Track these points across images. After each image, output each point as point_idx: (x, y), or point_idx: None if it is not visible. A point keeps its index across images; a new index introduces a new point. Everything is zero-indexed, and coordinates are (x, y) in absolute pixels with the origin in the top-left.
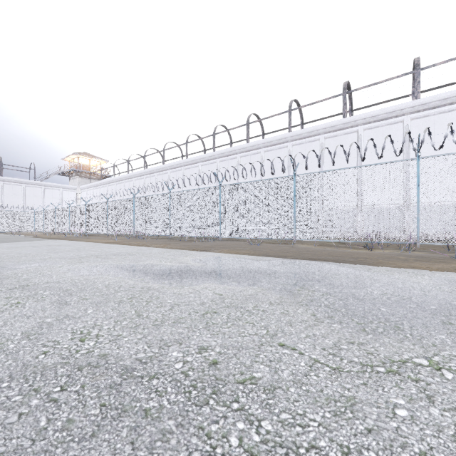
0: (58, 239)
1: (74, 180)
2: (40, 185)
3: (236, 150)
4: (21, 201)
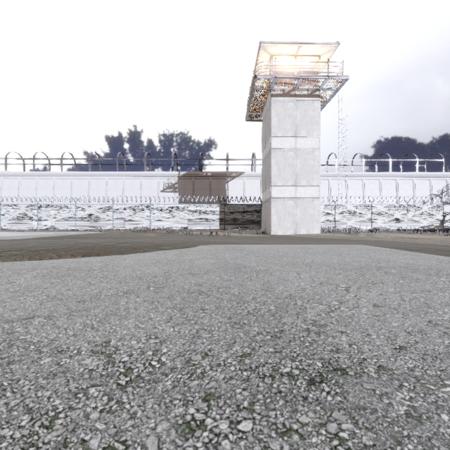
0: None
1: None
2: None
3: (52, 174)
4: None
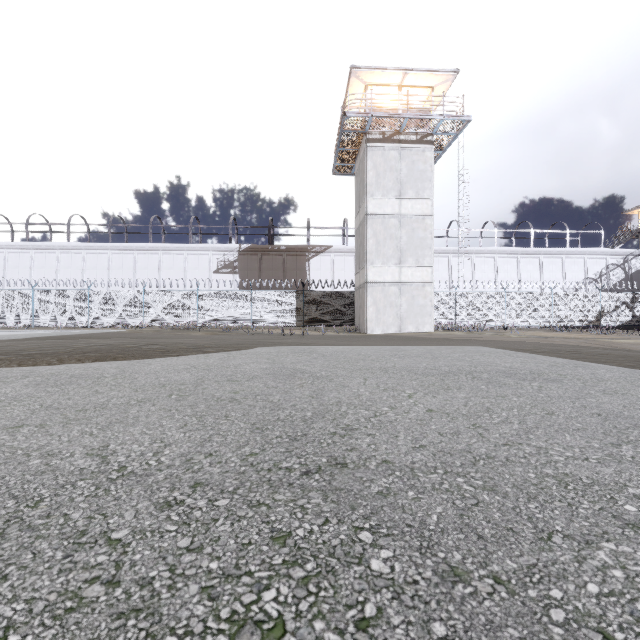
0: None
1: None
2: None
3: (55, 246)
4: None
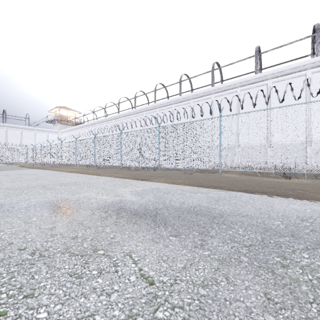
0: (35, 169)
1: (56, 126)
2: (32, 130)
3: (171, 102)
4: (19, 141)
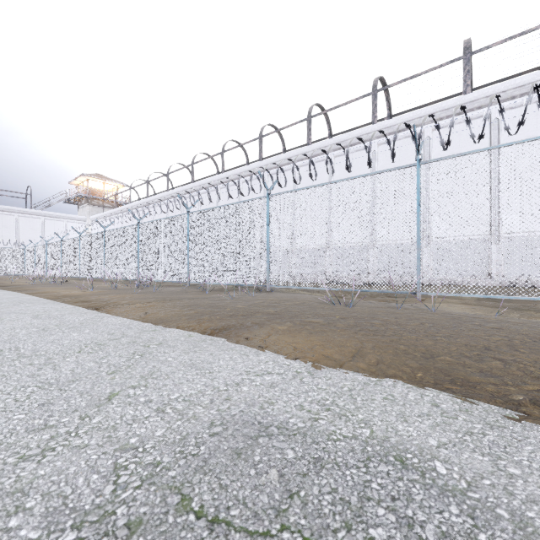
0: (1, 289)
1: (83, 209)
2: (38, 215)
3: (292, 157)
4: (12, 236)
